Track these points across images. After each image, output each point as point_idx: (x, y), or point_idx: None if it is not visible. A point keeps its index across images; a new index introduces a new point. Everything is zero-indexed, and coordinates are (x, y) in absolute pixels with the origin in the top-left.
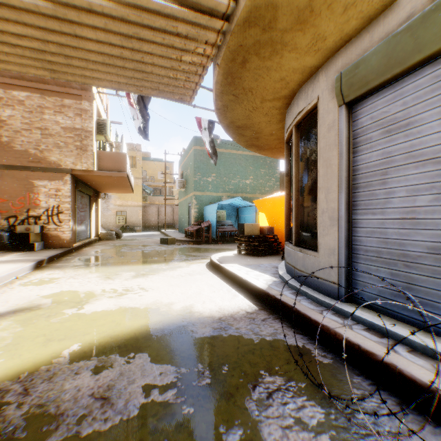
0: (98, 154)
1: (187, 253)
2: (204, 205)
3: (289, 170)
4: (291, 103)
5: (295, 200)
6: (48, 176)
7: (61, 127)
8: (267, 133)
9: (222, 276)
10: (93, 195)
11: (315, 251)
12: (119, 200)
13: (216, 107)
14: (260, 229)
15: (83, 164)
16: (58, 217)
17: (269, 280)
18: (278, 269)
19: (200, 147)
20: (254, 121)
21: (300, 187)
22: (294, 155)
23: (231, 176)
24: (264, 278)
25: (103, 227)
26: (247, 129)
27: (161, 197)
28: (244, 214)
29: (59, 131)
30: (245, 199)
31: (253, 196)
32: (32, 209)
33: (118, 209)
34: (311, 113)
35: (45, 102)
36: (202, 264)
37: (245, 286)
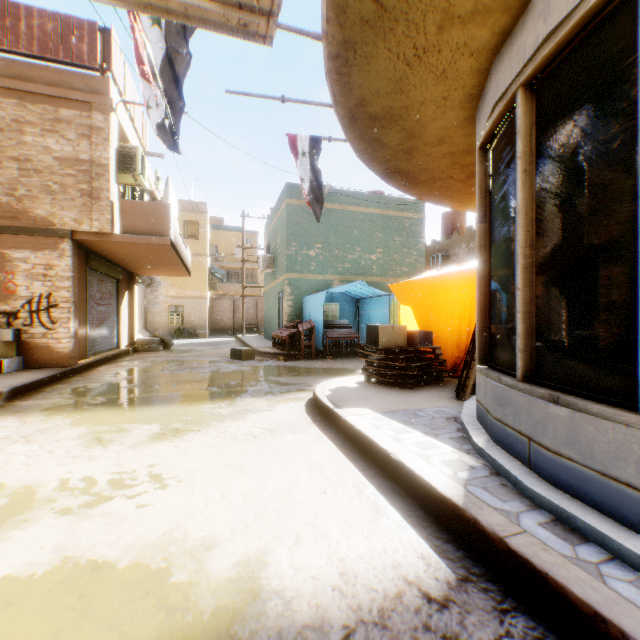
0: (121, 206)
1: (273, 379)
2: (304, 295)
3: (488, 208)
4: (512, 29)
5: (525, 270)
6: (31, 243)
7: (55, 158)
8: (431, 137)
9: (339, 438)
10: (124, 279)
11: (613, 405)
12: (173, 289)
13: (329, 50)
14: (407, 336)
15: (93, 222)
16: (48, 314)
17: (457, 465)
18: (468, 430)
19: (296, 200)
20: (411, 100)
21: (539, 236)
22: (521, 158)
23: (348, 247)
24: (443, 457)
25: (149, 329)
26: (393, 125)
27: (239, 285)
28: (369, 310)
29: (51, 165)
30: (370, 285)
31: (383, 281)
32: (3, 299)
33: (171, 303)
34: (596, 20)
35: (25, 113)
36: (299, 403)
37: (398, 476)
